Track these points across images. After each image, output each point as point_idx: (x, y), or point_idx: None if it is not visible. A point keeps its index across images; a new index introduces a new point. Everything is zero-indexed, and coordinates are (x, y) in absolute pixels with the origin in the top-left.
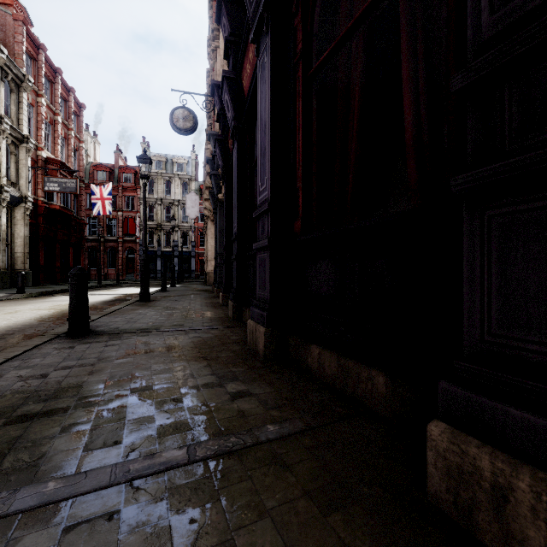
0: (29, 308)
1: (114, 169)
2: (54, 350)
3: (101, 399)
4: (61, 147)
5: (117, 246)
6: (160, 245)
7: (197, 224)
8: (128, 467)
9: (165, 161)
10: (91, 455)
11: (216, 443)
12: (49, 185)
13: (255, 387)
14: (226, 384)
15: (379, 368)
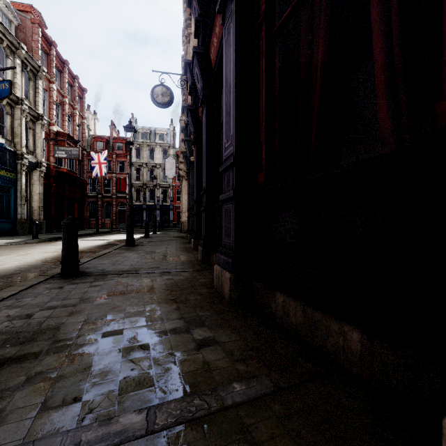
0: (38, 251)
1: (109, 140)
2: (45, 290)
3: (73, 343)
4: (68, 123)
5: (112, 201)
6: (145, 200)
7: (175, 183)
8: (80, 437)
9: (149, 133)
10: (47, 415)
11: (178, 405)
12: (58, 152)
13: (221, 334)
14: (193, 329)
15: (351, 323)
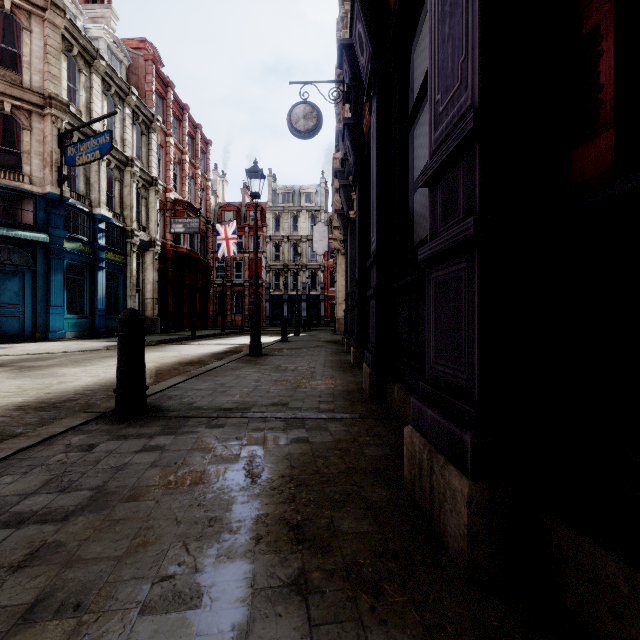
0: None
1: (240, 208)
2: (59, 453)
3: None
4: (189, 187)
5: (244, 290)
6: (286, 288)
7: (327, 262)
8: None
9: (292, 193)
10: None
11: None
12: (175, 226)
13: None
14: None
15: None
